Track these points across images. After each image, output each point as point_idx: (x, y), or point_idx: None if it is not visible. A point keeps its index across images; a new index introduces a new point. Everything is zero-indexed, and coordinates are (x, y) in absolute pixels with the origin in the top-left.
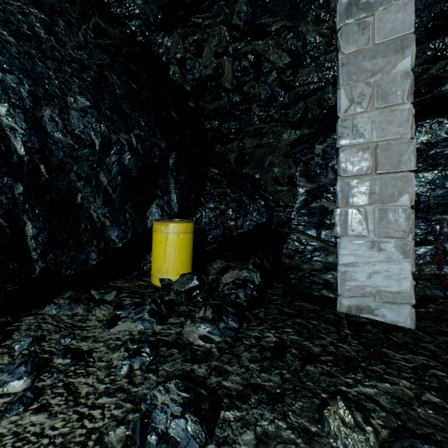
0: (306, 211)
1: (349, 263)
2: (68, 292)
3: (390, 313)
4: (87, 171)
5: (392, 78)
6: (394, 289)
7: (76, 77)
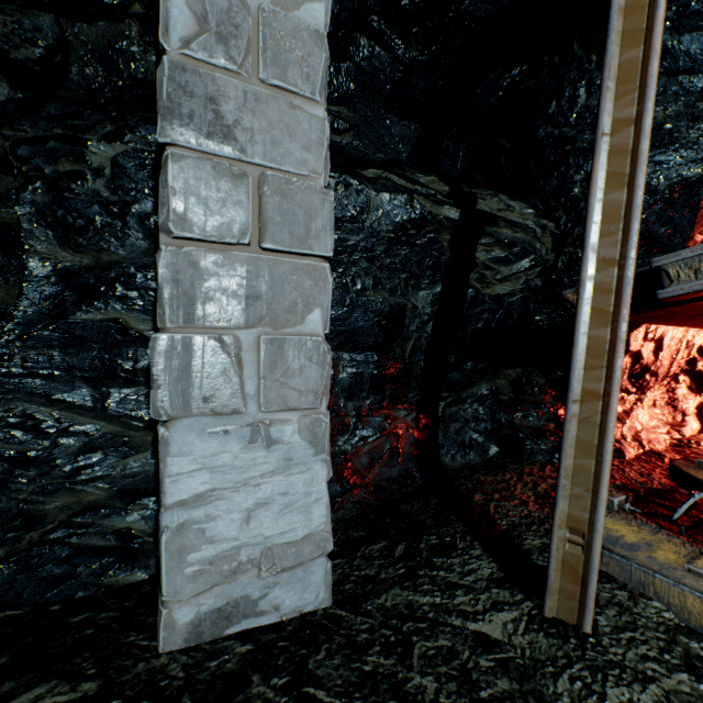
0: (57, 334)
1: (197, 496)
2: None
3: (291, 592)
4: None
5: (295, 25)
6: (300, 533)
7: None
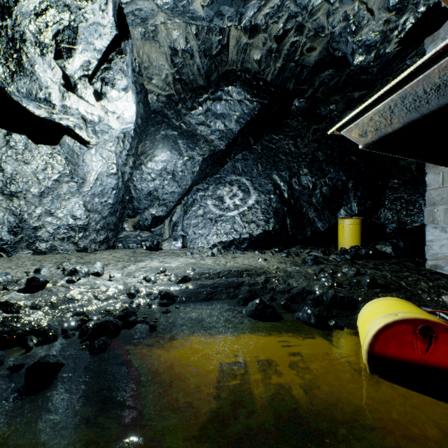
0: None
1: (430, 240)
2: (299, 245)
3: None
4: (307, 198)
5: None
6: None
7: (303, 161)
